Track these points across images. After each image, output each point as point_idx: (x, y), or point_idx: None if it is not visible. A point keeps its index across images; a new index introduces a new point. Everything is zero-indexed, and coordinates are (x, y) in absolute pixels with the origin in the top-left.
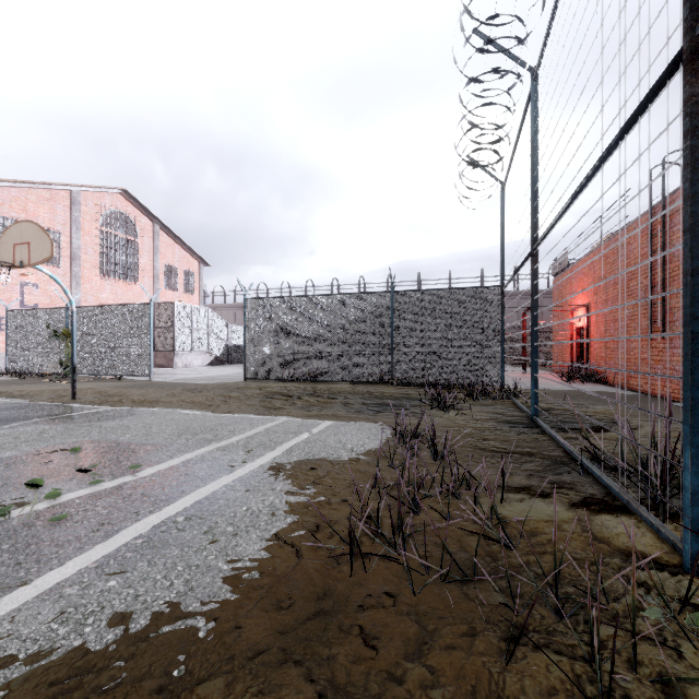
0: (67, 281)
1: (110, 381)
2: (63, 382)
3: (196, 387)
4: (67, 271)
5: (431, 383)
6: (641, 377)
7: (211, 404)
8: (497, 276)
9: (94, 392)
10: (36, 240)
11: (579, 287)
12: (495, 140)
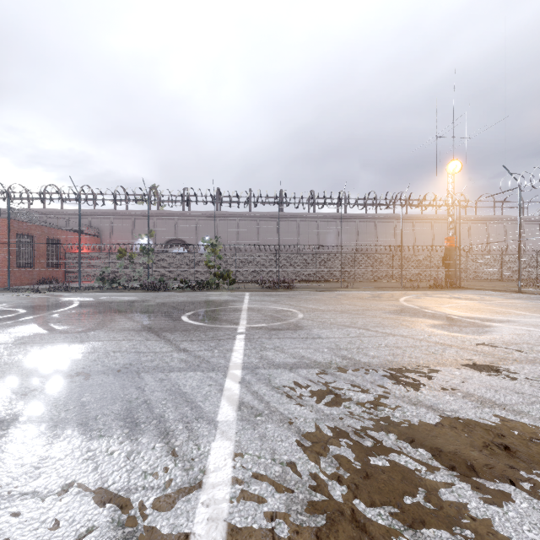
0: None
1: None
2: None
3: None
4: None
5: None
6: None
7: None
8: None
9: None
10: None
11: None
12: None
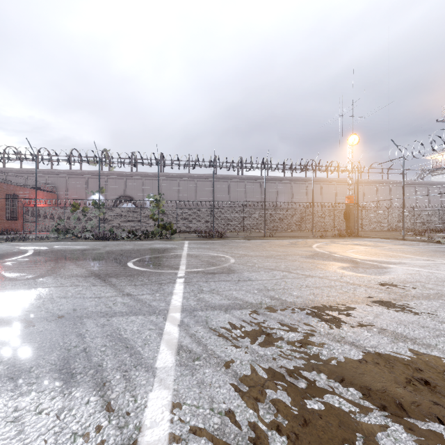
0: None
1: None
2: None
3: None
4: None
5: None
6: None
7: None
8: None
9: None
10: None
11: None
12: None
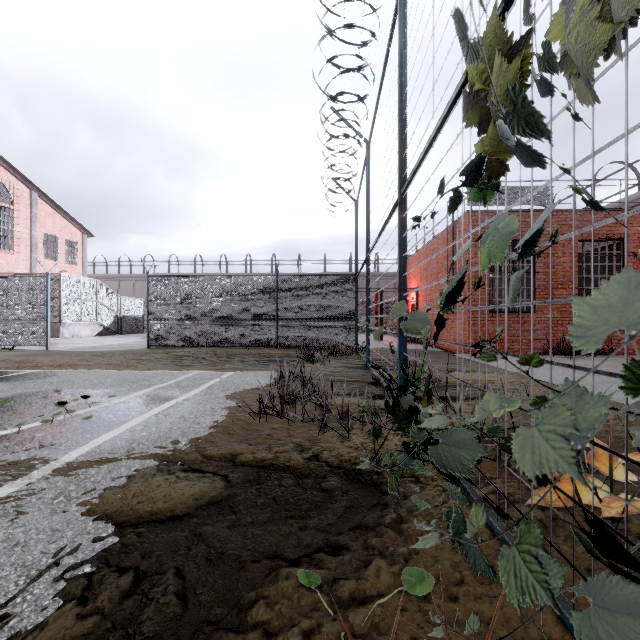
0: None
1: (2, 351)
2: None
3: (102, 353)
4: None
5: (306, 346)
6: (444, 339)
7: (129, 365)
8: (362, 260)
9: None
10: None
11: (413, 275)
12: (347, 179)
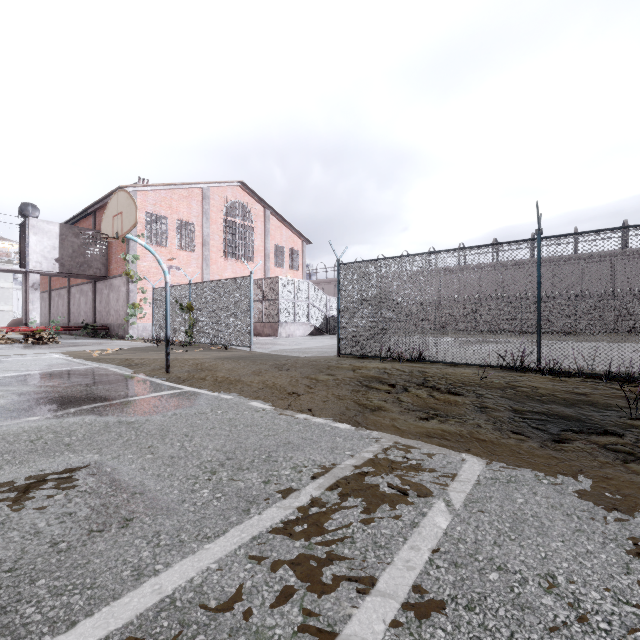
0: (199, 263)
1: (218, 351)
2: (179, 351)
3: (286, 362)
4: (199, 255)
5: (613, 375)
6: None
7: (291, 392)
8: None
9: (192, 364)
10: (126, 209)
11: None
12: None
